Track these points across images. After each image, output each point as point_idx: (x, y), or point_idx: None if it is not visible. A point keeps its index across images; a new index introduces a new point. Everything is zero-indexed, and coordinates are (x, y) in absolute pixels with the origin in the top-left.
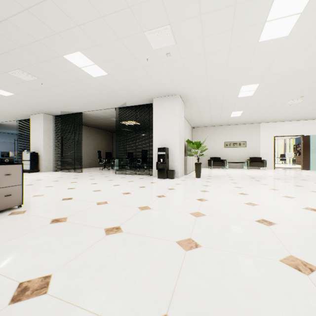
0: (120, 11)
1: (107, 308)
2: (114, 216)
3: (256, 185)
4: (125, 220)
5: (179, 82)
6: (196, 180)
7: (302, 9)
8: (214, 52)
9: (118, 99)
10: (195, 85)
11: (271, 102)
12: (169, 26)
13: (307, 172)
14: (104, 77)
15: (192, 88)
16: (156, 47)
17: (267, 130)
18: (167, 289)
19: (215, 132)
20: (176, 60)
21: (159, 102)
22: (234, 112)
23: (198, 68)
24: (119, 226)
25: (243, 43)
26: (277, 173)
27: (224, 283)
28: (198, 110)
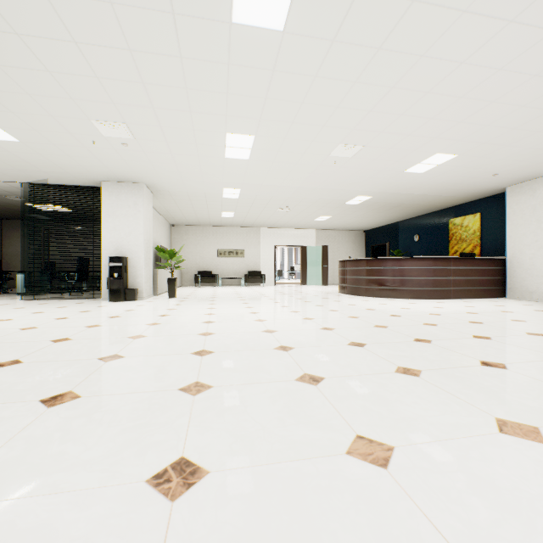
0: (59, 98)
1: (77, 358)
2: (56, 334)
3: (233, 301)
4: (73, 335)
5: (143, 171)
6: (168, 301)
7: (251, 147)
8: (182, 155)
9: (31, 172)
10: (166, 177)
11: (261, 208)
12: (125, 124)
13: (302, 287)
14: (10, 143)
15: (162, 180)
16: (108, 135)
17: (268, 237)
18: (117, 350)
19: (205, 235)
20: (137, 151)
21: (113, 190)
22: (225, 213)
23: (167, 164)
24: (68, 338)
25: (211, 155)
26: (271, 289)
27: (156, 344)
28: (176, 204)
